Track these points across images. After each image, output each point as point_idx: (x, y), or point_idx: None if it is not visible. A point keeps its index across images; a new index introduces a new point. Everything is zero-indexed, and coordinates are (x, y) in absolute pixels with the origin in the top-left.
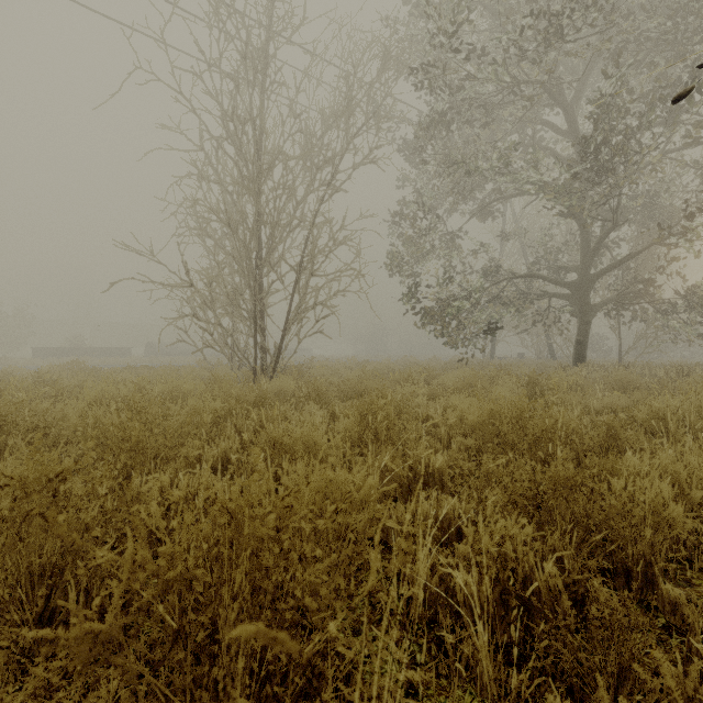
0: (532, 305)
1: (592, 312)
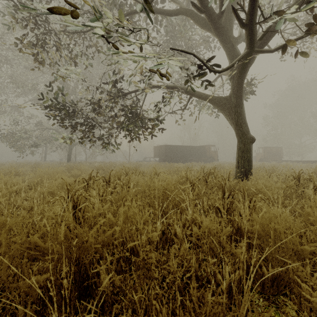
0: (57, 141)
1: (73, 145)
